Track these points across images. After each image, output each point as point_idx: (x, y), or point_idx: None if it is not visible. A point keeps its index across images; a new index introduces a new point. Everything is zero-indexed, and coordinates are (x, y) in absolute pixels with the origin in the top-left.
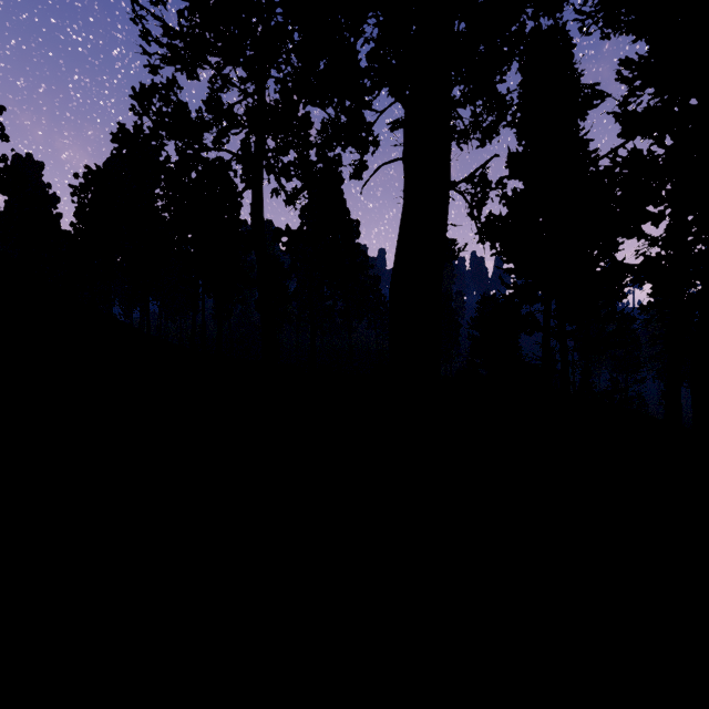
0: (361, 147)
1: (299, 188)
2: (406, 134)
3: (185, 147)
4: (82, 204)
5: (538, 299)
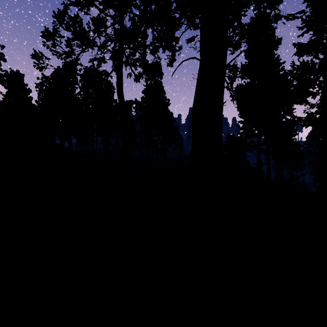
0: (172, 50)
1: (141, 73)
2: (202, 18)
3: (81, 44)
4: (40, 91)
5: (256, 134)
